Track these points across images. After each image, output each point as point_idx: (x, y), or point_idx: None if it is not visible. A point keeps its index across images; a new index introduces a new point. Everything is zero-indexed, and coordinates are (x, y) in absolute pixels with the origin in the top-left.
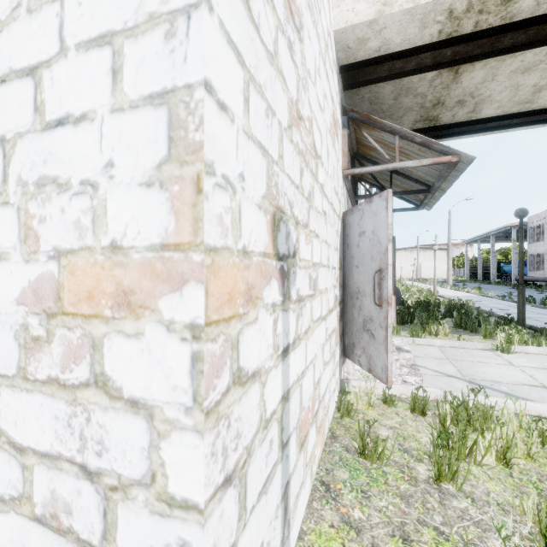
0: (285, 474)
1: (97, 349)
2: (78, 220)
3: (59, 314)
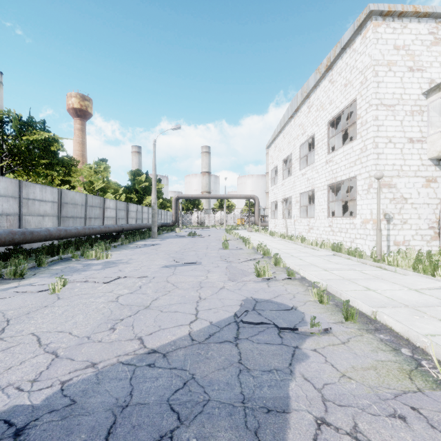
0: (388, 244)
1: (366, 225)
2: (364, 216)
3: (363, 223)
